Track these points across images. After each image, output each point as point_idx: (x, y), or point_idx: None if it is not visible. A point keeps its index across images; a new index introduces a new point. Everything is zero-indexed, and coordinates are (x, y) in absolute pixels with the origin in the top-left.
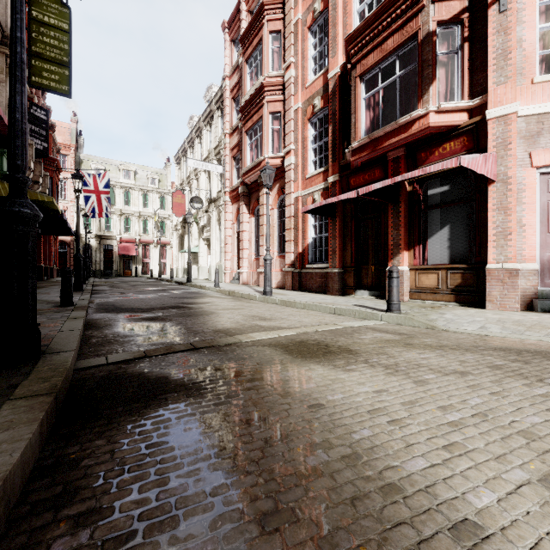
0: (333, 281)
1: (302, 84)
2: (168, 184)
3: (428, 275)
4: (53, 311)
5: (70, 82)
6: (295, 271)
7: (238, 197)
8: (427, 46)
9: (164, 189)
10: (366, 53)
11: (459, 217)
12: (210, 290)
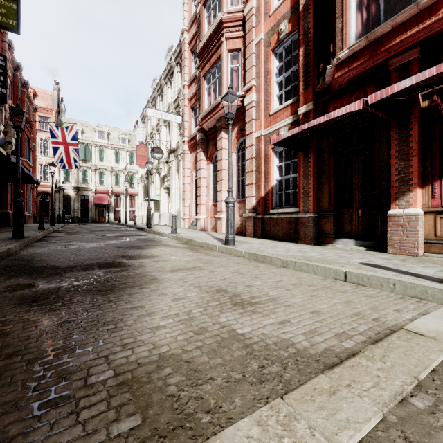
0: (305, 228)
1: (264, 14)
2: (137, 143)
3: None
4: None
5: (18, 17)
6: (257, 216)
7: (196, 145)
8: None
9: (133, 147)
10: None
11: None
12: (167, 236)
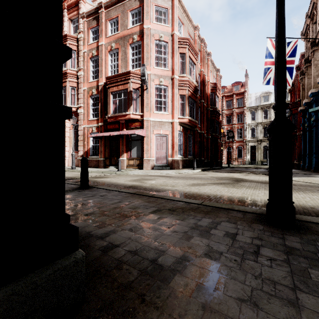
0: (101, 163)
1: (87, 80)
2: None
3: (131, 161)
4: None
5: None
6: None
7: None
8: (130, 94)
9: None
10: (113, 86)
11: (139, 144)
12: None
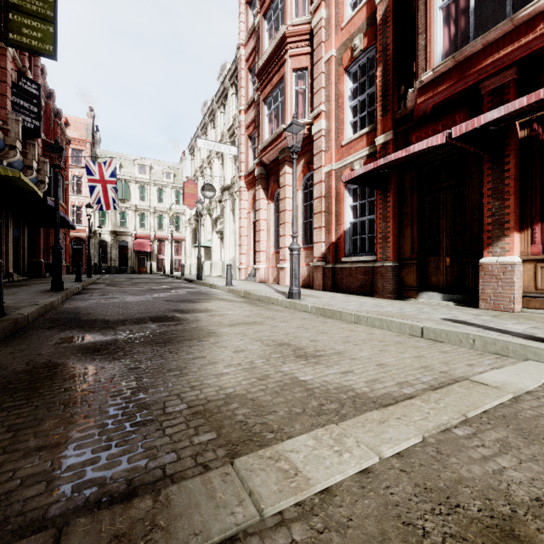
0: (383, 279)
1: (335, 26)
2: (184, 178)
3: None
4: None
5: (55, 41)
6: (326, 265)
7: (254, 181)
8: None
9: (179, 183)
10: None
11: None
12: (221, 289)
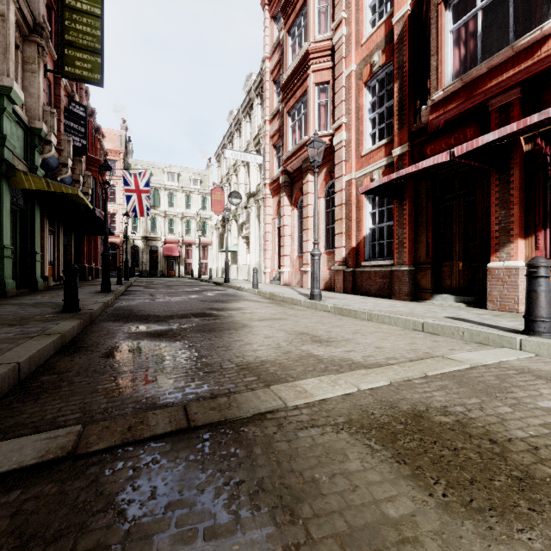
0: (400, 282)
1: (356, 42)
2: (210, 184)
3: None
4: (44, 320)
5: (102, 71)
6: (347, 269)
7: (279, 188)
8: None
9: (206, 190)
10: None
11: None
12: (248, 291)
